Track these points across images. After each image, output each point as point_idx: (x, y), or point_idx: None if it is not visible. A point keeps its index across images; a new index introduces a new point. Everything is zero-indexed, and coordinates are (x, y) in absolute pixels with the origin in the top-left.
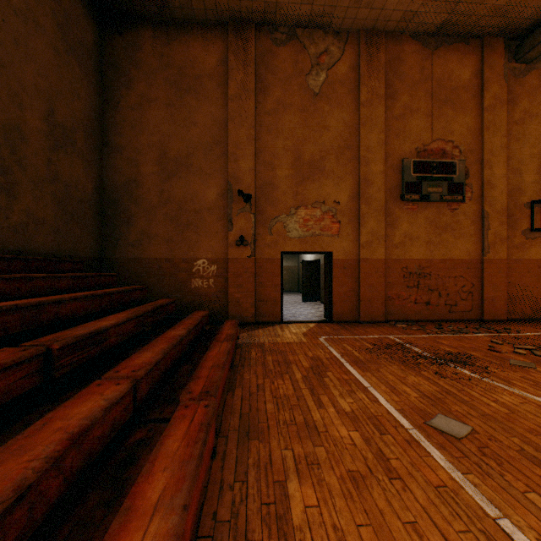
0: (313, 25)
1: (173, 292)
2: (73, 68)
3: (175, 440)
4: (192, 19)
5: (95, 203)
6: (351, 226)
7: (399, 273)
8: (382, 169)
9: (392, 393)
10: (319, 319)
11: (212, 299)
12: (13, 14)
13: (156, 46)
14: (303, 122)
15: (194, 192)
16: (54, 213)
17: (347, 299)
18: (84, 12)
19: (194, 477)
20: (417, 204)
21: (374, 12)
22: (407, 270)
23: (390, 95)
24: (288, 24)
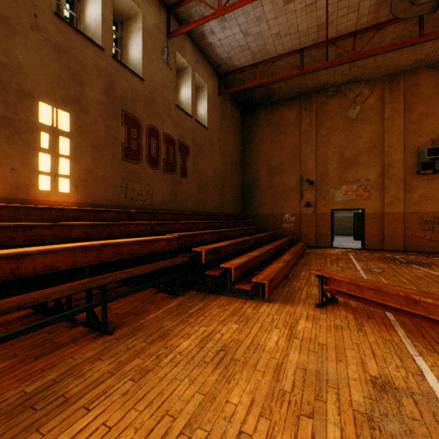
0: (350, 82)
1: (273, 230)
2: (236, 140)
3: (287, 254)
4: (282, 99)
5: (241, 191)
6: (377, 193)
7: (415, 221)
8: (401, 157)
9: (364, 265)
10: (357, 248)
11: (292, 234)
12: (225, 134)
13: (266, 116)
14: (344, 137)
15: (283, 181)
16: (232, 198)
17: (374, 236)
18: (238, 114)
19: (292, 257)
20: (431, 176)
21: (391, 67)
22: (422, 219)
23: (408, 109)
24: (335, 86)
